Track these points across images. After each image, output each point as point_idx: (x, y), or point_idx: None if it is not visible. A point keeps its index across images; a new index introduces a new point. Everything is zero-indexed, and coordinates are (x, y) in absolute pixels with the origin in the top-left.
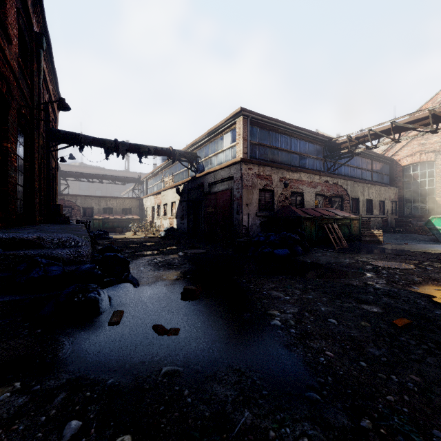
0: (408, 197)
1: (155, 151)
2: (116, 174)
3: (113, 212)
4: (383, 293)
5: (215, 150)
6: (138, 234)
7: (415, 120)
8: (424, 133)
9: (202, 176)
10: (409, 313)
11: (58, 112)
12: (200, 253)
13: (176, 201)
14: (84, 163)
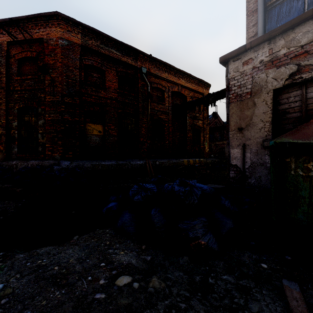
0: None
1: None
2: None
3: None
4: None
5: None
6: None
7: None
8: None
9: None
10: None
11: (208, 88)
12: None
13: None
14: None
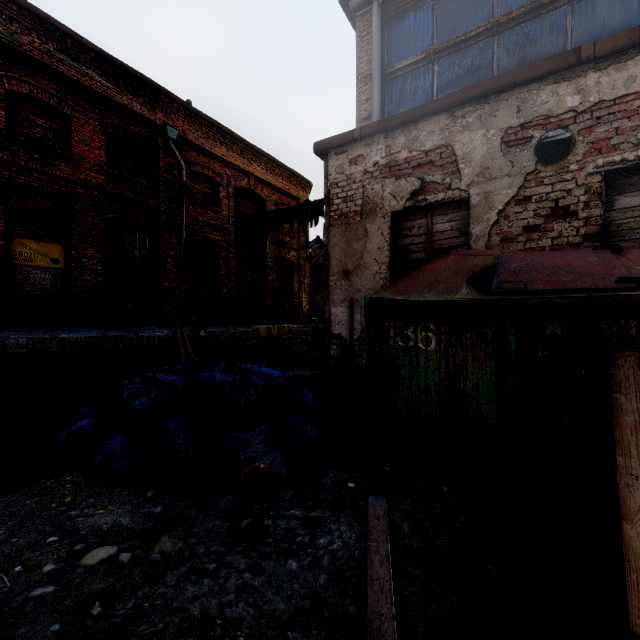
0: None
1: None
2: None
3: None
4: None
5: None
6: None
7: None
8: None
9: None
10: None
11: (308, 190)
12: None
13: None
14: None
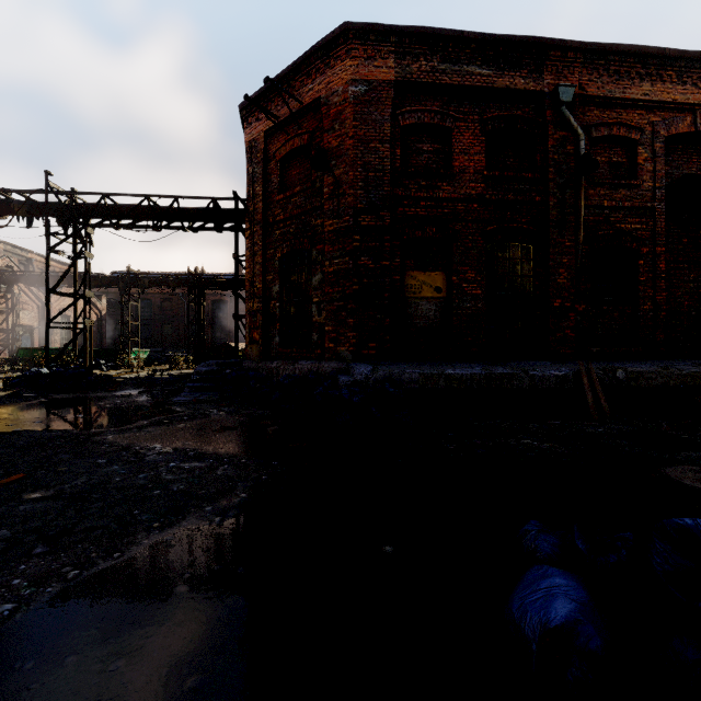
0: None
1: None
2: None
3: None
4: None
5: None
6: None
7: None
8: None
9: None
10: None
11: None
12: (681, 484)
13: None
14: None
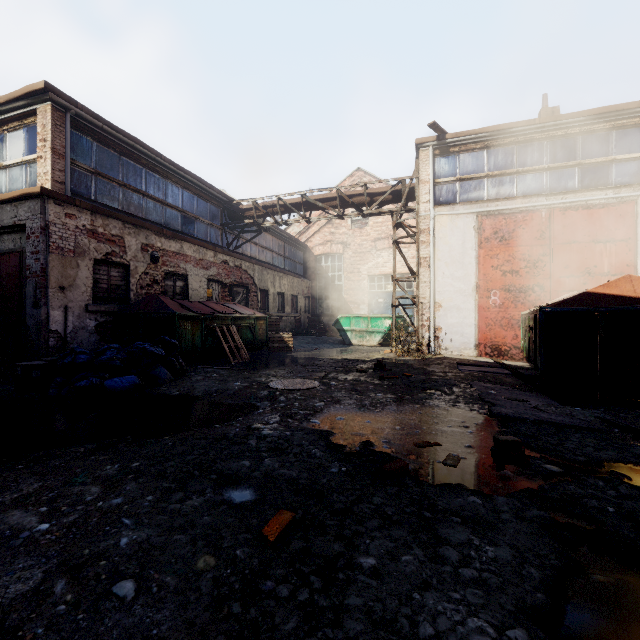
0: (320, 293)
1: None
2: None
3: None
4: (269, 445)
5: None
6: None
7: (325, 199)
8: (332, 216)
9: None
10: (297, 488)
11: None
12: None
13: None
14: None
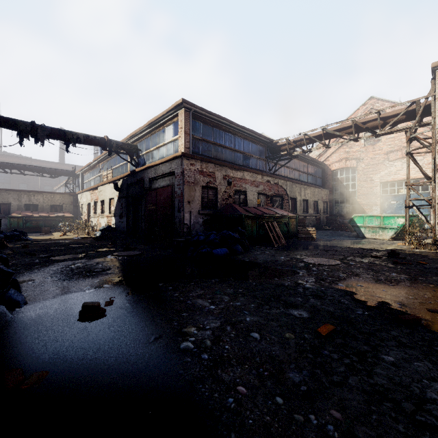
0: (336, 198)
1: (86, 140)
2: (47, 166)
3: (38, 209)
4: (311, 293)
5: (156, 143)
6: (69, 234)
7: (342, 129)
8: (348, 140)
9: (143, 171)
10: (334, 316)
11: None
12: (133, 255)
13: (114, 197)
14: (4, 151)
